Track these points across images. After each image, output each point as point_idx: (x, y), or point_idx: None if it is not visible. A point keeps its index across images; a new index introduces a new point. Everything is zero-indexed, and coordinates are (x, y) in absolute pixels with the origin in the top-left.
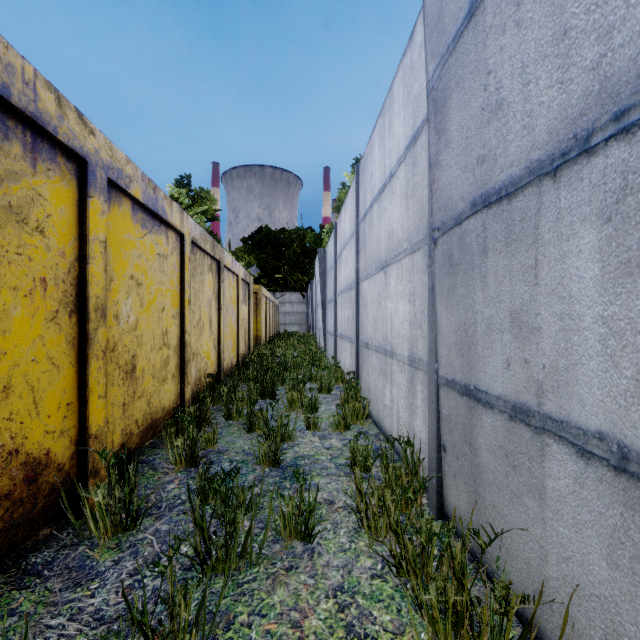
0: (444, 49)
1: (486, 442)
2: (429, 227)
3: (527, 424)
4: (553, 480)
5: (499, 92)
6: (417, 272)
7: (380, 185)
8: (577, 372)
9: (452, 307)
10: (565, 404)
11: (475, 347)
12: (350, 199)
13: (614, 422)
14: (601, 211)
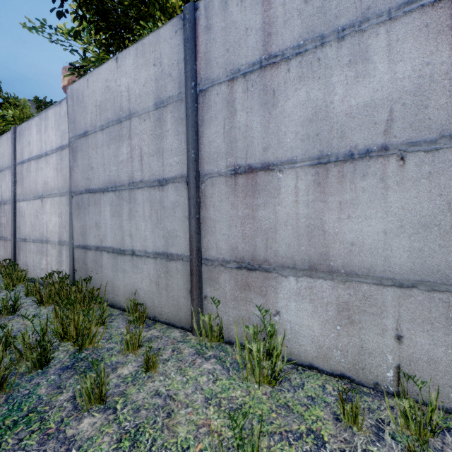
0: (76, 134)
1: (90, 260)
2: (70, 190)
3: (99, 250)
4: (104, 261)
5: (92, 164)
6: (63, 205)
7: (38, 153)
8: (107, 235)
9: (79, 220)
10: (106, 243)
11: (87, 233)
12: (4, 143)
13: (112, 244)
14: (110, 204)
